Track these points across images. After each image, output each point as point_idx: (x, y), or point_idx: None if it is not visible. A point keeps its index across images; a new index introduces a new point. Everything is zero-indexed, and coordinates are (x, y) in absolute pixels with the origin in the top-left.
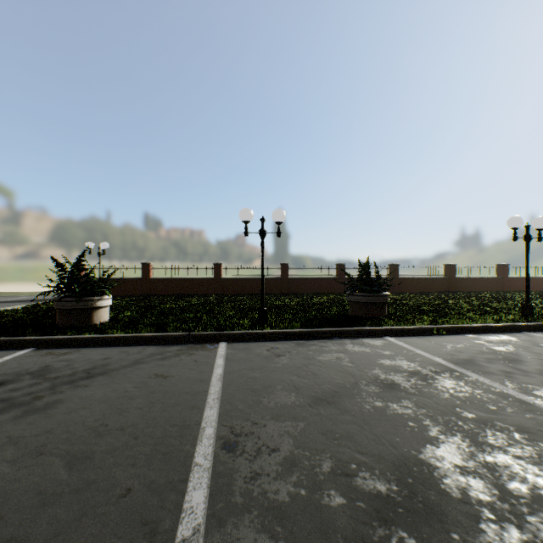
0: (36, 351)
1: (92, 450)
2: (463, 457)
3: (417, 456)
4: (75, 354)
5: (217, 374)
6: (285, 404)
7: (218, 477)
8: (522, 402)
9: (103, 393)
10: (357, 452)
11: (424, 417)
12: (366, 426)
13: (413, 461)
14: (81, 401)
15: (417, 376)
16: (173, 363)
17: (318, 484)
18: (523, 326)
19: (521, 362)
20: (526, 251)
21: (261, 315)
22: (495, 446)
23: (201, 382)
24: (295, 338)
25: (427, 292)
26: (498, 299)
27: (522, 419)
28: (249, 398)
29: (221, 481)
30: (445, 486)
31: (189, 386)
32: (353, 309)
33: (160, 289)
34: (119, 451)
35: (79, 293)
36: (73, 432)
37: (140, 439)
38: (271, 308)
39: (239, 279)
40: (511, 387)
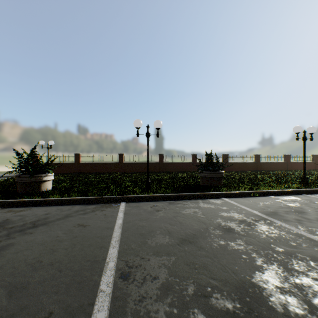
0: (2, 209)
1: (28, 282)
2: (280, 280)
3: (250, 280)
4: (27, 211)
5: (118, 223)
6: (162, 244)
7: (116, 300)
8: (311, 240)
9: (41, 238)
10: (211, 278)
11: (252, 251)
12: (215, 258)
13: (248, 284)
14: (26, 244)
15: (244, 223)
16: (90, 216)
17: (186, 304)
18: (303, 190)
19: (305, 213)
20: (303, 146)
21: (147, 185)
22: (300, 271)
23: (108, 229)
24: (168, 199)
25: (244, 170)
26: (286, 175)
27: (313, 251)
28: (138, 240)
29: (118, 304)
30: (271, 303)
31: (100, 232)
32: (202, 181)
33: (86, 169)
34: (47, 282)
35: (32, 172)
36: (17, 267)
37: (63, 272)
38: (153, 180)
39: (134, 163)
40: (302, 229)
